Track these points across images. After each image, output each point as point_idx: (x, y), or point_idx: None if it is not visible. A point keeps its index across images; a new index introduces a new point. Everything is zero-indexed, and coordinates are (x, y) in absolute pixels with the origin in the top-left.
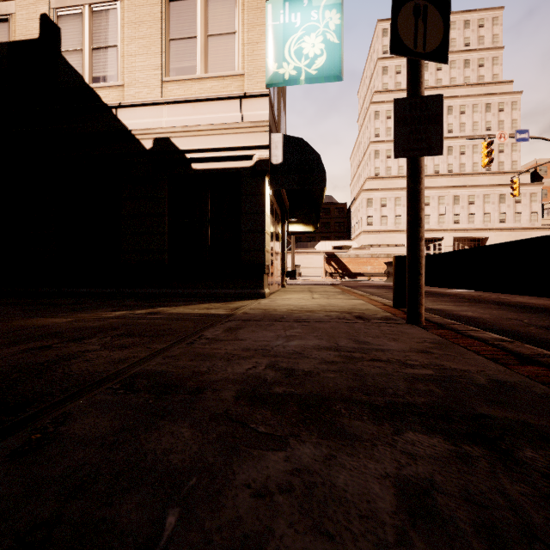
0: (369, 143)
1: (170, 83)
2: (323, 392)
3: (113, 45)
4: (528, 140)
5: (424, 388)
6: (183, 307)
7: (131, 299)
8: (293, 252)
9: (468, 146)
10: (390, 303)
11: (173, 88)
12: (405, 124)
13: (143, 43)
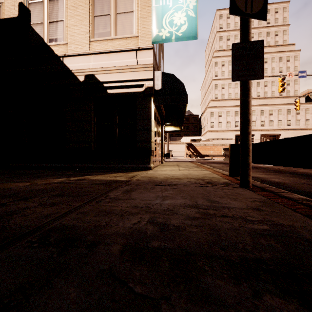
0: (212, 80)
1: (94, 42)
2: (189, 246)
3: (61, 20)
4: (305, 77)
5: (266, 243)
6: (100, 175)
7: (71, 170)
8: (168, 142)
9: (269, 81)
10: (227, 173)
11: (96, 45)
12: (239, 59)
13: (78, 18)
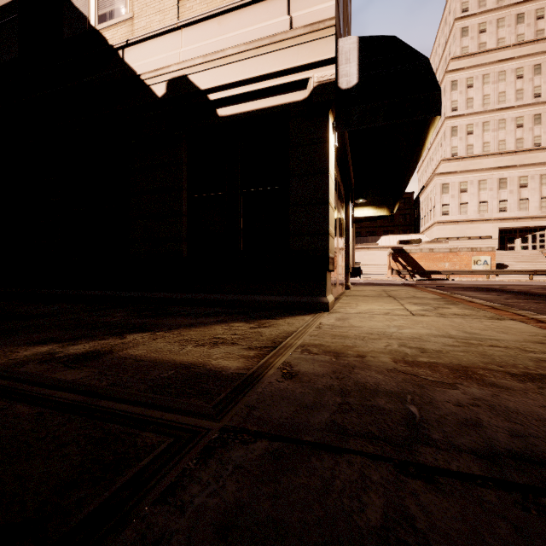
0: (444, 119)
1: None
2: None
3: None
4: None
5: None
6: (176, 333)
7: (132, 308)
8: (353, 247)
9: None
10: None
11: (192, 4)
12: None
13: None
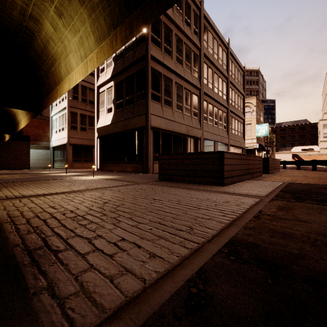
0: (326, 94)
1: None
2: None
3: None
4: None
5: None
6: None
7: None
8: (274, 154)
9: None
10: None
11: None
12: (266, 152)
13: None
